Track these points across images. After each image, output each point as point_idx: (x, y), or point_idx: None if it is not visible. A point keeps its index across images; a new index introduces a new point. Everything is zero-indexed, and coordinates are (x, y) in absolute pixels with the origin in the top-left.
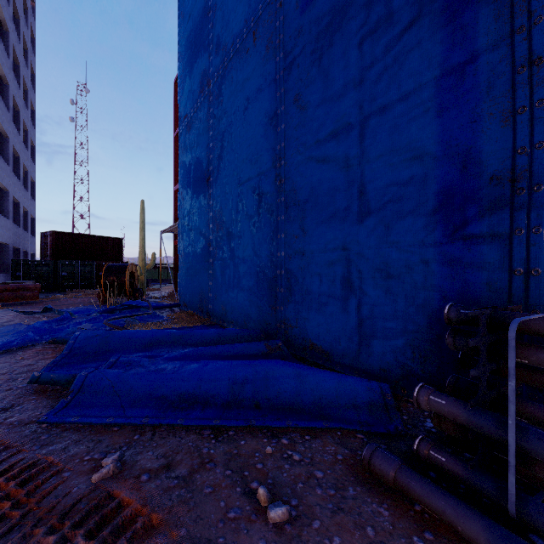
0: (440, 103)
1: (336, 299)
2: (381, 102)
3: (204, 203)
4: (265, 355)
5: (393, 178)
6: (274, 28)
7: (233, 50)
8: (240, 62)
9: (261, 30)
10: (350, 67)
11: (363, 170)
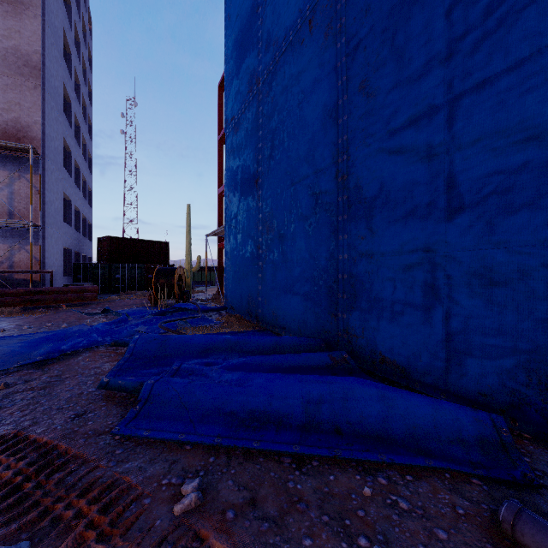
0: None
1: (415, 308)
2: (479, 76)
3: (252, 205)
4: (329, 368)
5: (497, 166)
6: (335, 12)
7: (285, 44)
8: (293, 55)
9: (318, 17)
10: (435, 40)
11: (453, 158)
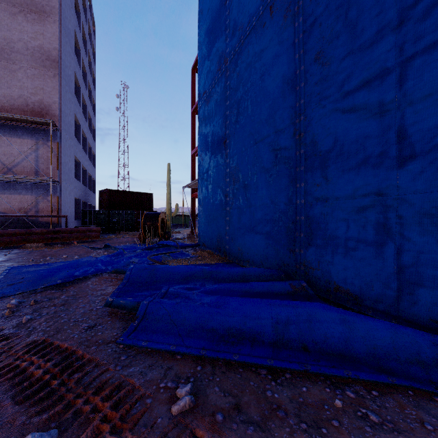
0: None
1: (367, 244)
2: (431, 38)
3: (221, 161)
4: (290, 294)
5: None
6: None
7: (249, 28)
8: (256, 37)
9: (278, 3)
10: (386, 11)
11: (404, 113)
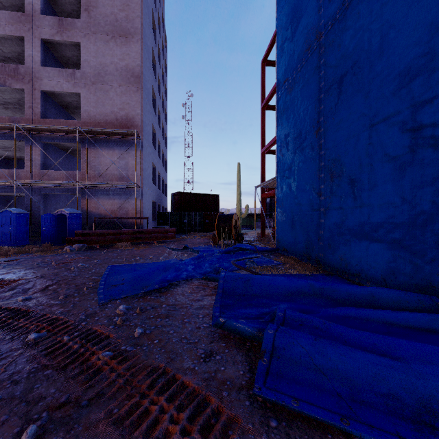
0: None
1: None
2: None
3: (311, 155)
4: None
5: None
6: None
7: None
8: None
9: None
10: None
11: None
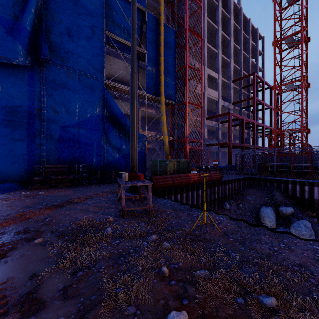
0: (28, 127)
1: None
2: (10, 118)
3: None
4: None
5: (14, 138)
6: None
7: None
8: None
9: None
10: None
11: (3, 133)
